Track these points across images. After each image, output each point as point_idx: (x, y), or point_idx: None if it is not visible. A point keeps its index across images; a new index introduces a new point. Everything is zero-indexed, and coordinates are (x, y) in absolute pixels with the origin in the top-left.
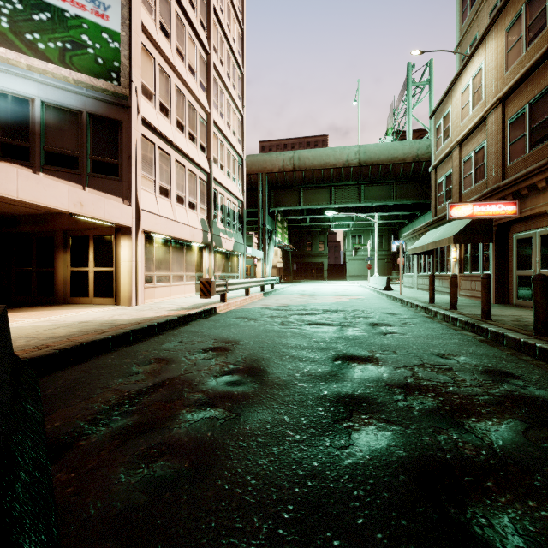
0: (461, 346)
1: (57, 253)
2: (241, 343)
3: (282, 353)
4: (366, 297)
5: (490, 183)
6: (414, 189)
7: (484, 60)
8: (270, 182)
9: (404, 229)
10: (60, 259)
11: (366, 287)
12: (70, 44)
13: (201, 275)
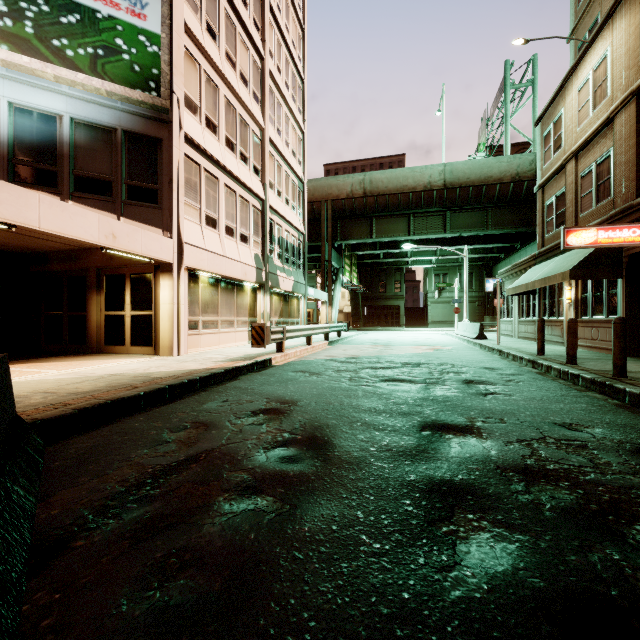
0: (592, 413)
1: (90, 294)
2: (299, 404)
3: (353, 418)
4: (454, 347)
5: (618, 202)
6: (514, 215)
7: (610, 45)
8: (336, 211)
9: (500, 264)
10: (93, 302)
11: (453, 335)
12: (102, 50)
13: (255, 320)
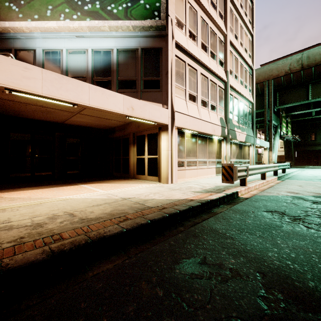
0: None
1: (130, 147)
2: None
3: None
4: None
5: None
6: None
7: None
8: (275, 86)
9: None
10: (131, 151)
11: None
12: (130, 3)
13: (220, 161)
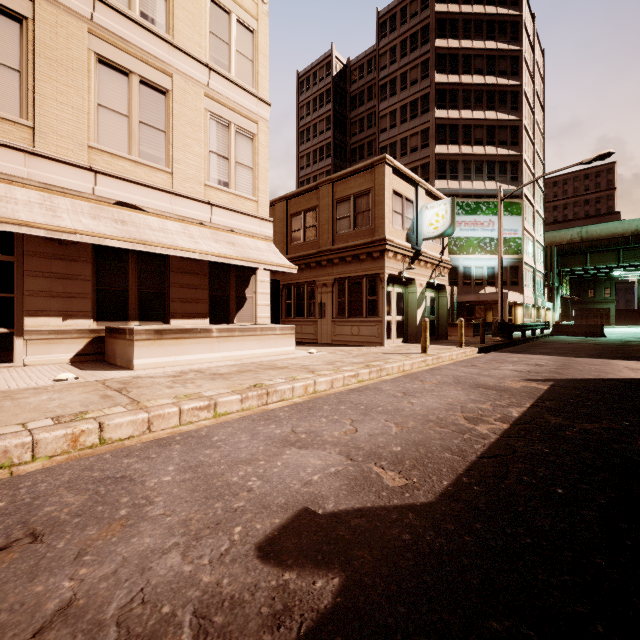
0: None
1: (487, 312)
2: None
3: None
4: None
5: None
6: None
7: None
8: (557, 251)
9: None
10: (488, 314)
11: None
12: (507, 247)
13: (531, 320)
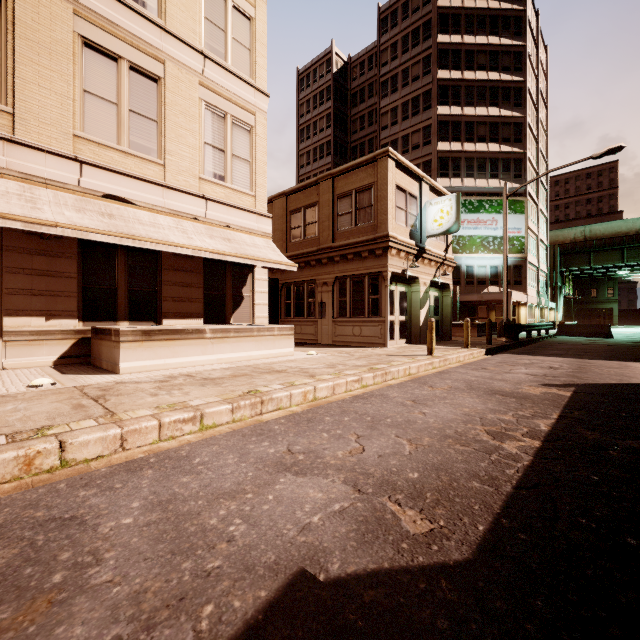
0: None
1: (490, 312)
2: None
3: None
4: None
5: None
6: None
7: None
8: (560, 250)
9: None
10: (491, 314)
11: None
12: (511, 246)
13: (534, 320)
